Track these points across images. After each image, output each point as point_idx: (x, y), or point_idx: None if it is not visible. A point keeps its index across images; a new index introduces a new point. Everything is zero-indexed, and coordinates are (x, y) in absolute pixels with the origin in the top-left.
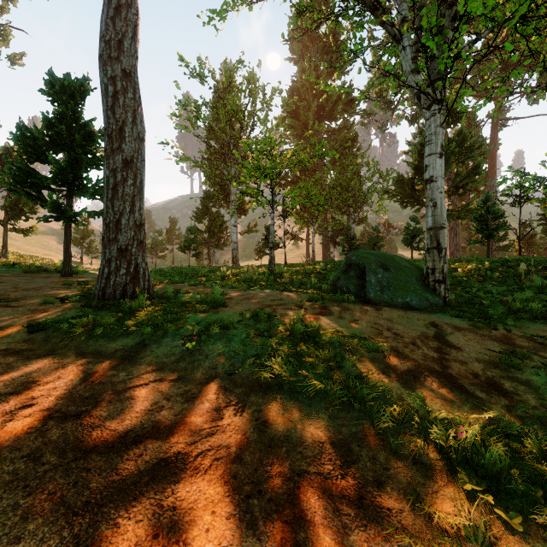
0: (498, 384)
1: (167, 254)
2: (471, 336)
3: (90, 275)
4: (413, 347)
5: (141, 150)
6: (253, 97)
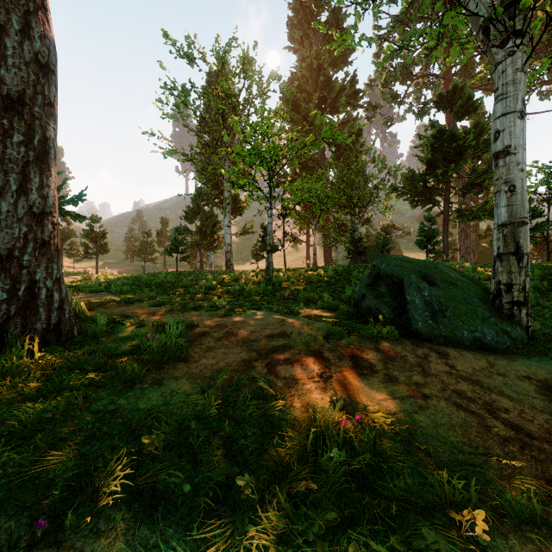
0: None
1: (157, 257)
2: None
3: None
4: None
5: (43, 86)
6: (248, 78)
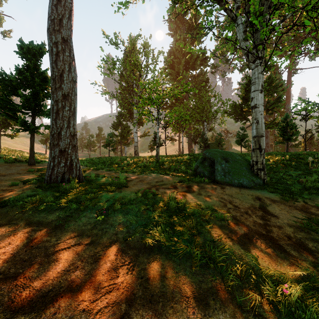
0: (305, 244)
1: (96, 148)
2: (282, 206)
3: (47, 164)
4: (246, 216)
5: (74, 88)
6: (147, 56)
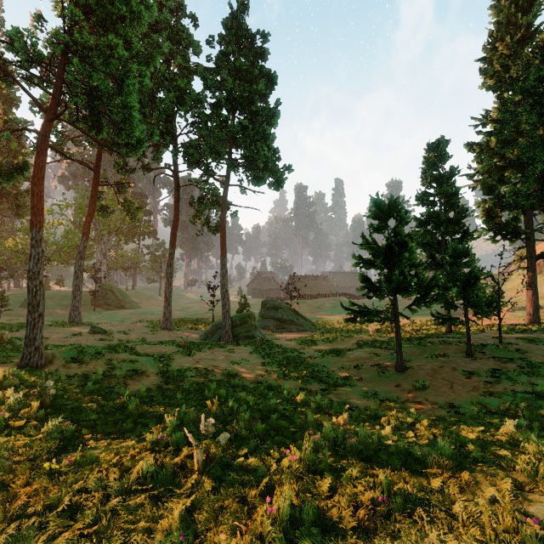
0: None
1: None
2: None
3: None
4: None
5: None
6: None
